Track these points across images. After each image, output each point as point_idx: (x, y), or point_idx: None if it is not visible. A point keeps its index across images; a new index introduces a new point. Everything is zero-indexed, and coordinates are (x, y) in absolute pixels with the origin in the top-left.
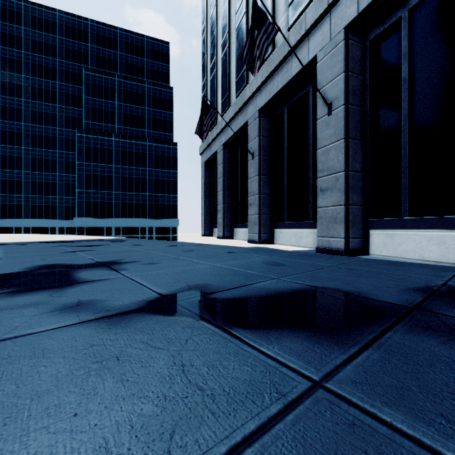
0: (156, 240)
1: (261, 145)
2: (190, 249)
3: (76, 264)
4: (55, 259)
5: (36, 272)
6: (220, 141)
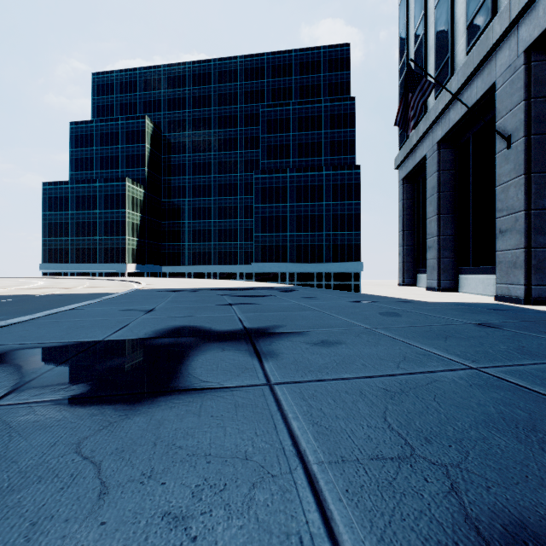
0: (335, 291)
1: (530, 115)
2: (391, 310)
3: (215, 329)
4: (200, 316)
5: (153, 343)
6: (431, 139)
